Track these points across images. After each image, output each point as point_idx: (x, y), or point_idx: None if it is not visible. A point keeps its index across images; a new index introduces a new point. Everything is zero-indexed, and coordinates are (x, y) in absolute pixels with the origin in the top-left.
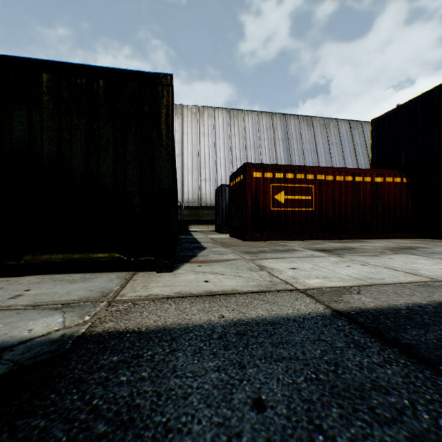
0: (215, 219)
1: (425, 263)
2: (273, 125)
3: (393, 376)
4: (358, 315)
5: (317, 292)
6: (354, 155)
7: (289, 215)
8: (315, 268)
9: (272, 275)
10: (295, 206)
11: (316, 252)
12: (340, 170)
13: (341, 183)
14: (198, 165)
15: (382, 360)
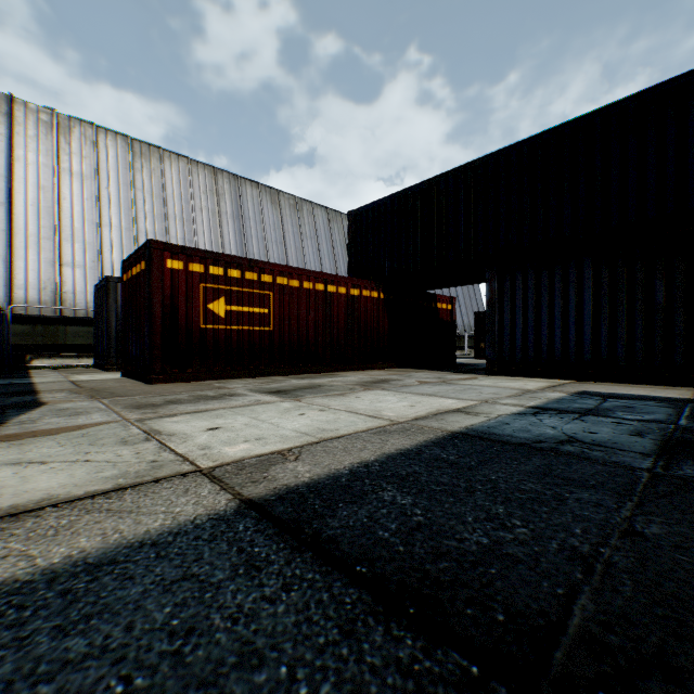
0: (96, 343)
1: (393, 400)
2: (218, 189)
3: (284, 617)
4: (279, 502)
5: (232, 469)
6: (333, 257)
7: (233, 338)
8: (252, 423)
9: (165, 447)
10: (243, 322)
11: (267, 396)
12: (310, 274)
13: (310, 292)
14: (56, 232)
15: (280, 587)
